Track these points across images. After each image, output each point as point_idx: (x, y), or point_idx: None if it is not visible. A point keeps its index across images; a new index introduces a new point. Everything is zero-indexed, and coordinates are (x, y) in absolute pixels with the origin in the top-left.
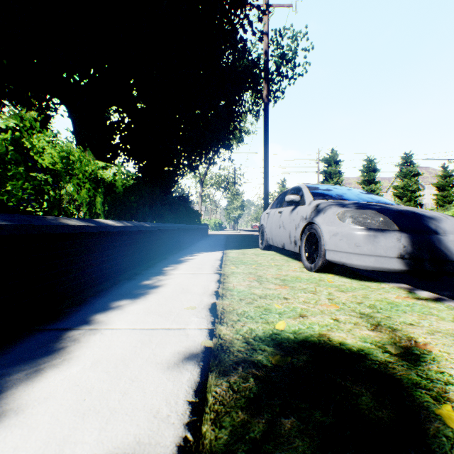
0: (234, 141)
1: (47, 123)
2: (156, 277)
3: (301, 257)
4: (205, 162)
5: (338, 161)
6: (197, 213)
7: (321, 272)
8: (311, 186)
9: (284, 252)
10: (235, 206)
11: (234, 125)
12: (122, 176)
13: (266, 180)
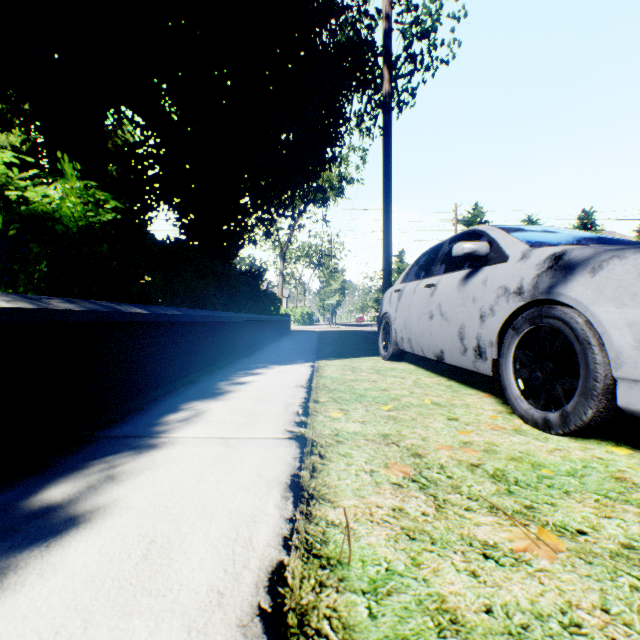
0: (330, 193)
1: (37, 155)
2: (113, 457)
3: (505, 387)
4: (285, 215)
5: (485, 222)
6: (273, 296)
7: (581, 435)
8: (504, 227)
9: (429, 365)
10: (333, 289)
11: (332, 152)
12: (80, 198)
13: (388, 237)
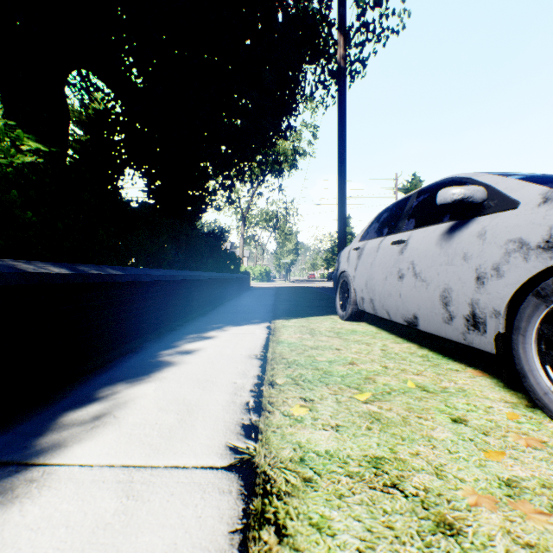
0: (286, 164)
1: None
2: None
3: (525, 374)
4: (244, 180)
5: None
6: (233, 256)
7: None
8: (490, 173)
9: (390, 325)
10: (288, 249)
11: (287, 121)
12: None
13: (342, 198)
